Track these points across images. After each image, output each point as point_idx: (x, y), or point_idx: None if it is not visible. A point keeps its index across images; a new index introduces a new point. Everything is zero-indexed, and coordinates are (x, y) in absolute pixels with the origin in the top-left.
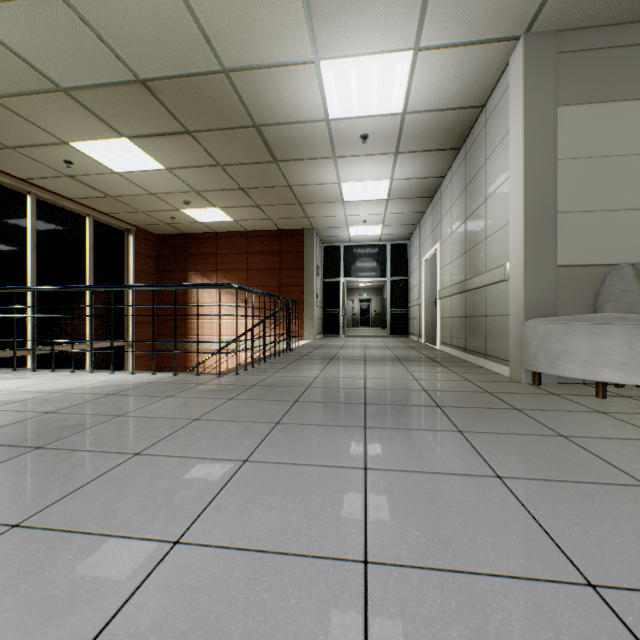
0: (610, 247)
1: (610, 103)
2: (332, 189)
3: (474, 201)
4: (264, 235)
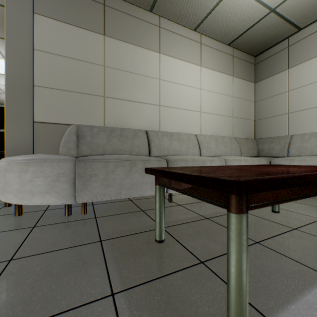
0: (72, 114)
1: (72, 26)
2: None
3: None
4: None
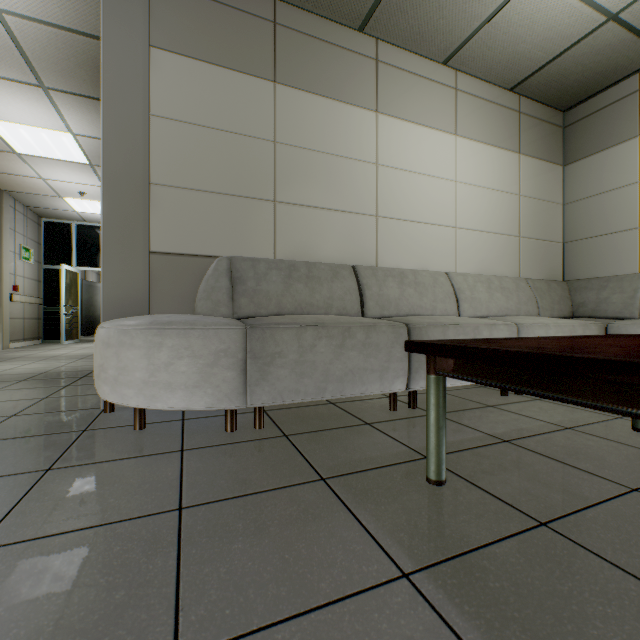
0: (217, 236)
1: (217, 67)
2: None
3: None
4: None
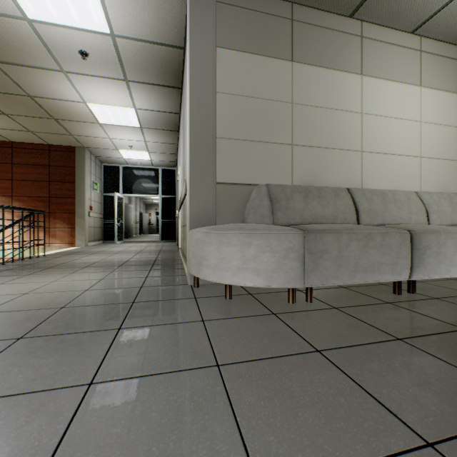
0: (255, 170)
1: (255, 55)
2: (81, 108)
3: (184, 130)
4: (32, 148)
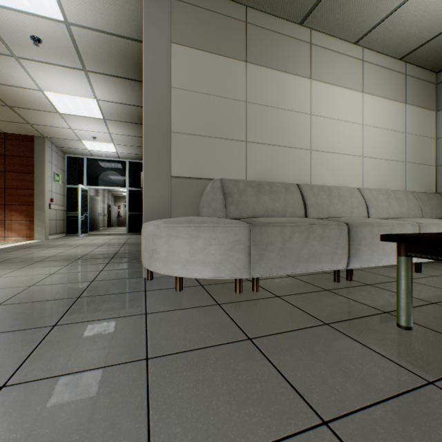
0: (211, 165)
1: (211, 54)
2: (38, 96)
3: None
4: None
